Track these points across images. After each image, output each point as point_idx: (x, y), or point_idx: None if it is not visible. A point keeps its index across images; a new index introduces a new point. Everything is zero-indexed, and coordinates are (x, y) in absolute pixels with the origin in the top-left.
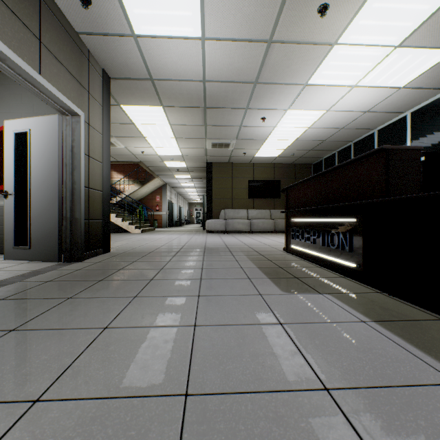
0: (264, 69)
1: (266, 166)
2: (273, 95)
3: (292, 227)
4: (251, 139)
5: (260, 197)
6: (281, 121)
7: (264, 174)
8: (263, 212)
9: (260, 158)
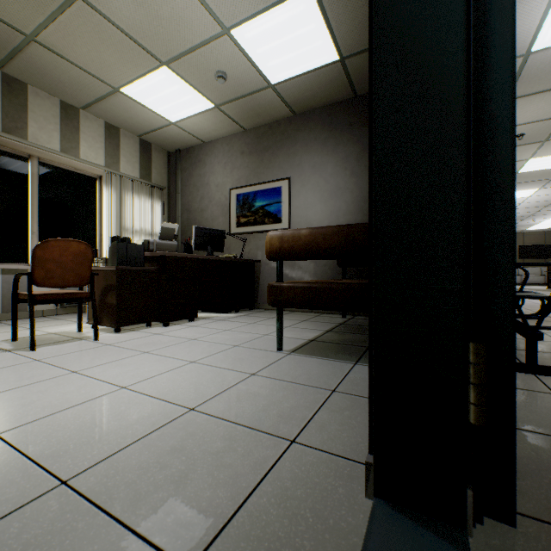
0: (534, 214)
1: (536, 234)
2: (540, 216)
3: (549, 278)
4: (523, 225)
5: (529, 258)
6: (547, 220)
7: (533, 240)
8: (533, 269)
9: (529, 230)
